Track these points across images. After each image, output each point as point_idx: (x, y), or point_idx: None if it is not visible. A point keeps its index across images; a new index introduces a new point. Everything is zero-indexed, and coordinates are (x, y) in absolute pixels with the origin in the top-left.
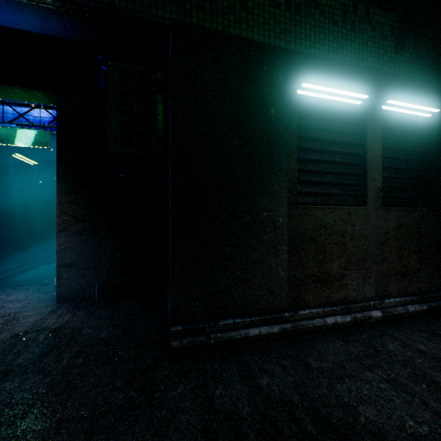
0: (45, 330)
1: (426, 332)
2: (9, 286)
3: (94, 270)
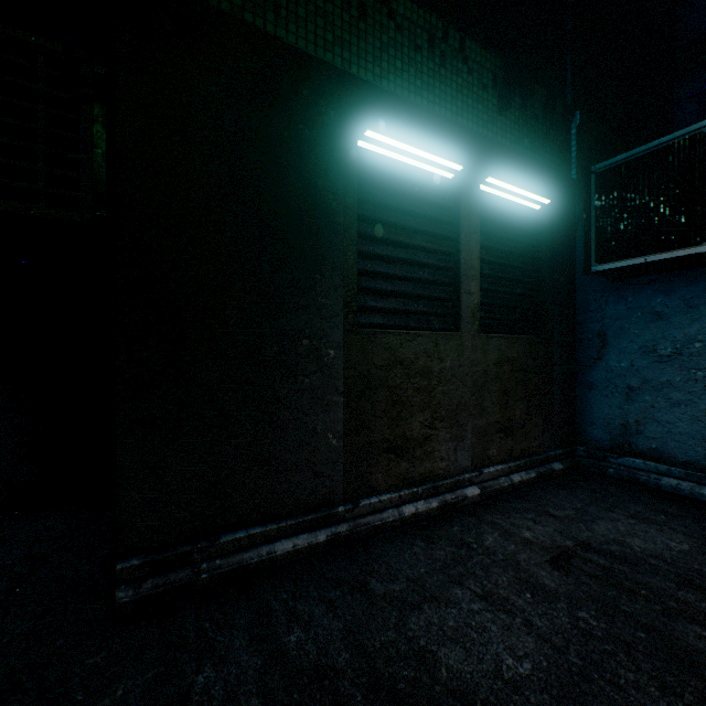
0: None
1: (534, 511)
2: None
3: None
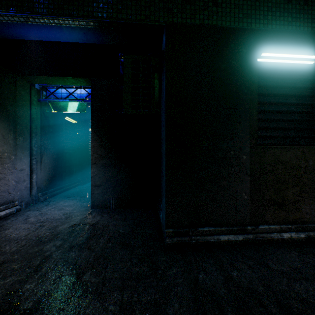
0: (87, 224)
1: None
2: (64, 197)
3: (112, 189)
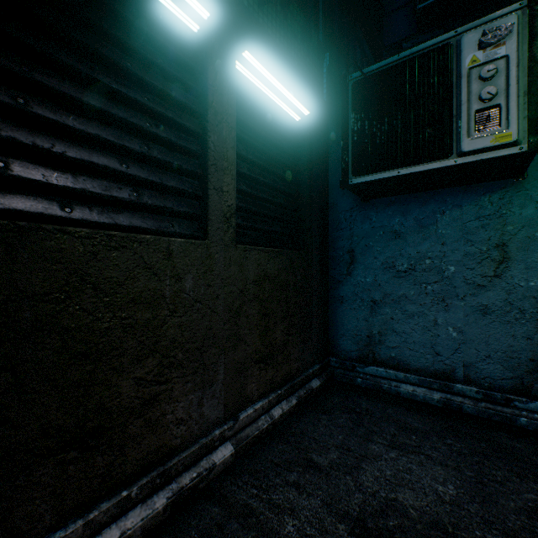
0: None
1: (297, 464)
2: None
3: None
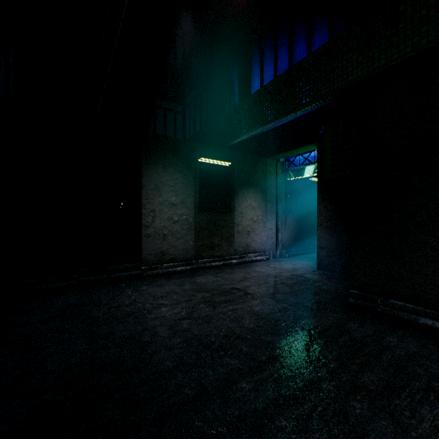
0: (303, 277)
1: None
2: (303, 258)
3: (337, 253)
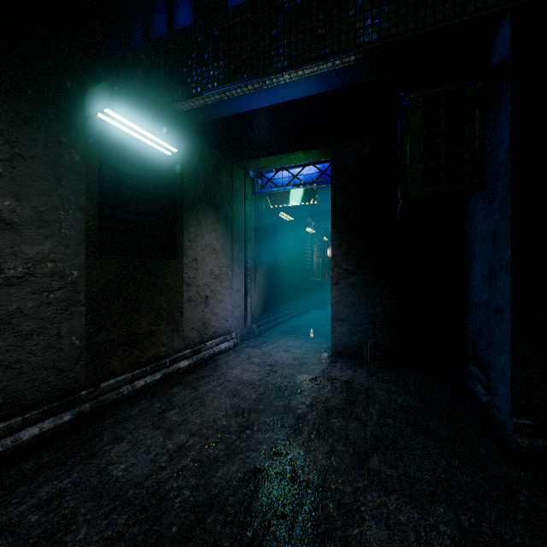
0: (336, 380)
1: None
2: (282, 333)
3: (366, 327)
